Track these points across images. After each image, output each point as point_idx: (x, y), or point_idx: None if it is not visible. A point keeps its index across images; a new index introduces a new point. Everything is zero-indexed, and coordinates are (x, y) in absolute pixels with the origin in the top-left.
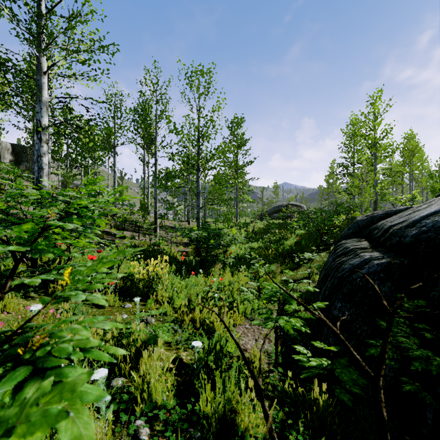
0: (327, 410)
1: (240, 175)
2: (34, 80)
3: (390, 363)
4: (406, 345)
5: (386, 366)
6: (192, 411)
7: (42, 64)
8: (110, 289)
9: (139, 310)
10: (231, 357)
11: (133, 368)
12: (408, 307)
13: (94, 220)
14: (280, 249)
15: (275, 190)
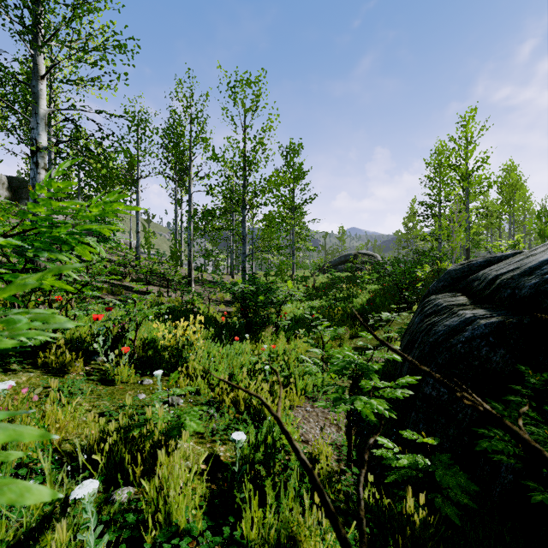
0: (426, 532)
1: (298, 216)
2: (29, 86)
3: (508, 461)
4: (537, 437)
5: (501, 465)
6: (231, 537)
7: (40, 65)
8: (123, 360)
9: (160, 388)
10: (287, 452)
11: (148, 472)
12: (531, 383)
13: (71, 247)
14: (348, 308)
15: (341, 236)
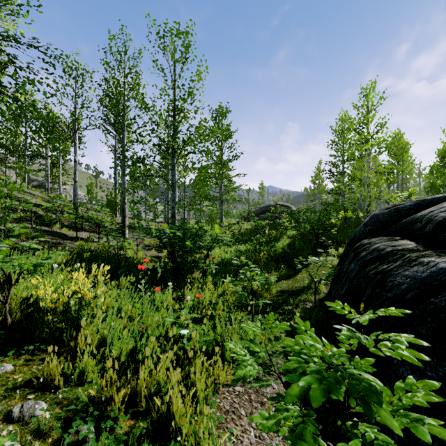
0: None
1: (226, 171)
2: None
3: None
4: None
5: None
6: None
7: None
8: None
9: None
10: None
11: None
12: None
13: None
14: (271, 252)
15: (261, 191)
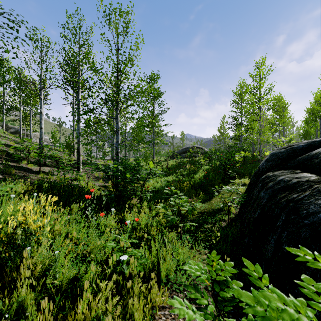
0: None
1: (157, 121)
2: None
3: None
4: None
5: None
6: None
7: None
8: None
9: None
10: None
11: None
12: None
13: None
14: (191, 182)
15: (182, 137)
